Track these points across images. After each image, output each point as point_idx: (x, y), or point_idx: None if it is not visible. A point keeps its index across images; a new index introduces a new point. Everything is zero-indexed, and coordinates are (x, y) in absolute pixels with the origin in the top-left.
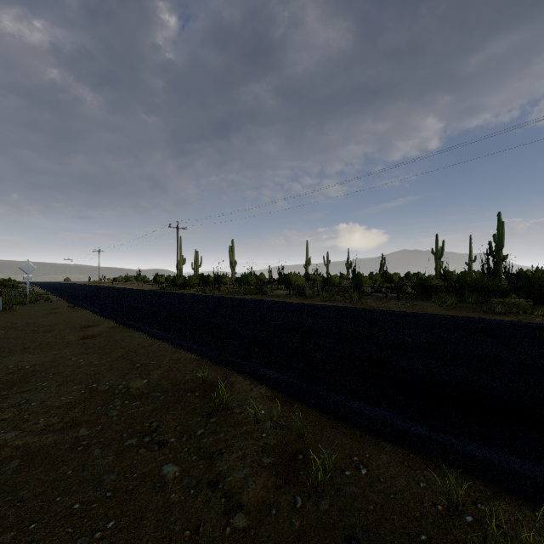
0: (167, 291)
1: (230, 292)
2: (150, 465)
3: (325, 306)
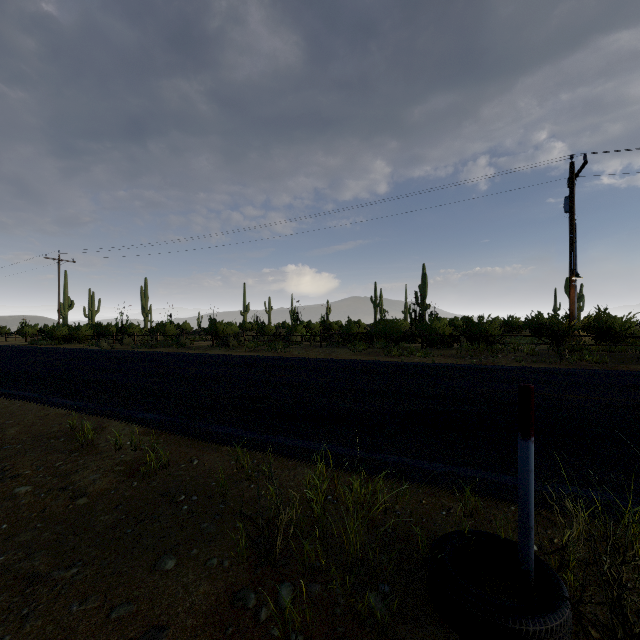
0: (40, 347)
1: (137, 345)
2: (1, 490)
3: (246, 356)
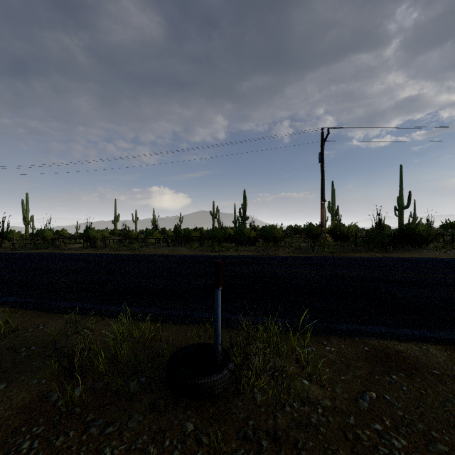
0: None
1: (15, 248)
2: None
3: (108, 254)
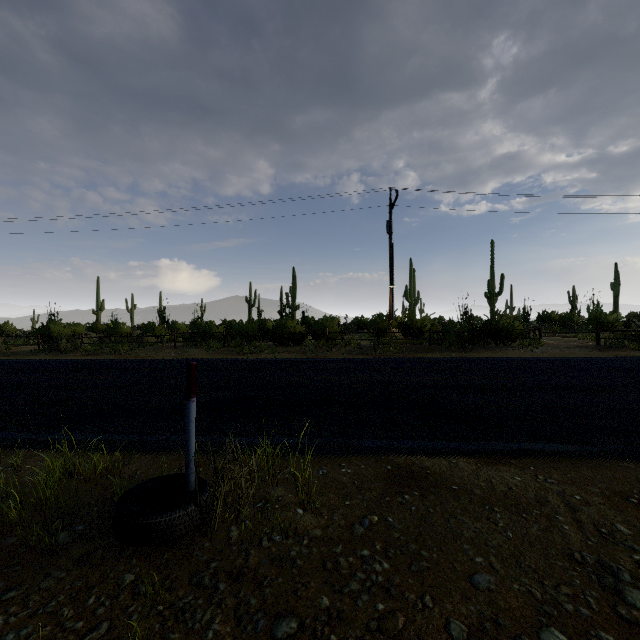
0: None
1: None
2: None
3: (77, 360)
